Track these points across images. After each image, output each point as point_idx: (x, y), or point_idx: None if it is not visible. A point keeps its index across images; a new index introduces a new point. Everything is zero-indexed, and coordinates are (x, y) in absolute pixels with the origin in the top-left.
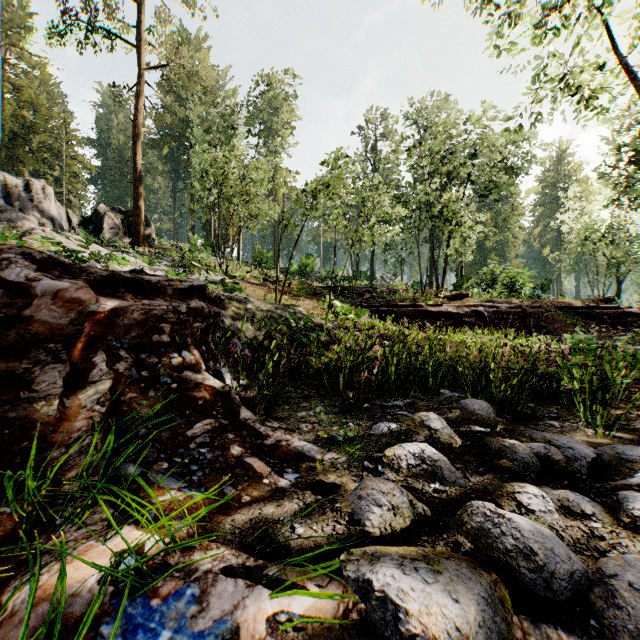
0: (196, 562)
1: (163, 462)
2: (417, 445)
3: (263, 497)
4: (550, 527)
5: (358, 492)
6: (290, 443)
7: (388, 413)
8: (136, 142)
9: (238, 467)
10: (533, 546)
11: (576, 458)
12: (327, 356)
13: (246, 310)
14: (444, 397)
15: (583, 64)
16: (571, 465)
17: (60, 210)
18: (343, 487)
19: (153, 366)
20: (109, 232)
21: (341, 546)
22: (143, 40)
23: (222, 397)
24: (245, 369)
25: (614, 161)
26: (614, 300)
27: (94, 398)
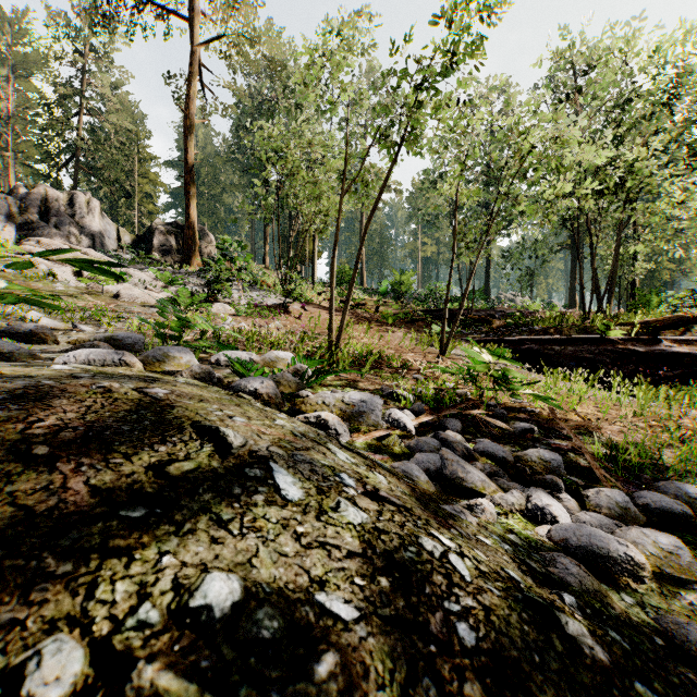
0: None
1: None
2: None
3: None
4: None
5: None
6: None
7: None
8: (187, 136)
9: None
10: None
11: None
12: None
13: None
14: None
15: None
16: None
17: (109, 227)
18: None
19: None
20: (160, 250)
21: None
22: (196, 10)
23: None
24: None
25: None
26: None
27: None
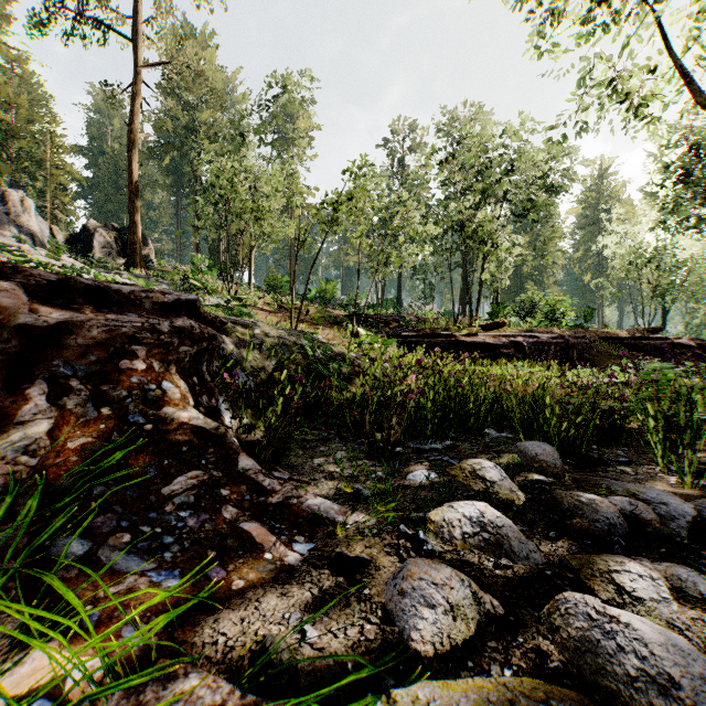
0: (146, 705)
1: (124, 533)
2: (473, 505)
3: (263, 580)
4: (669, 624)
5: (399, 584)
6: (303, 501)
7: (425, 458)
8: (132, 149)
9: (231, 536)
10: (671, 671)
11: (671, 517)
12: (350, 390)
13: (253, 336)
14: (490, 438)
15: (632, 69)
16: (666, 526)
17: (43, 226)
18: (373, 563)
19: (119, 401)
20: (100, 251)
21: (374, 670)
22: (140, 33)
23: (215, 441)
24: (250, 406)
25: (662, 179)
26: (661, 330)
27: (20, 445)
